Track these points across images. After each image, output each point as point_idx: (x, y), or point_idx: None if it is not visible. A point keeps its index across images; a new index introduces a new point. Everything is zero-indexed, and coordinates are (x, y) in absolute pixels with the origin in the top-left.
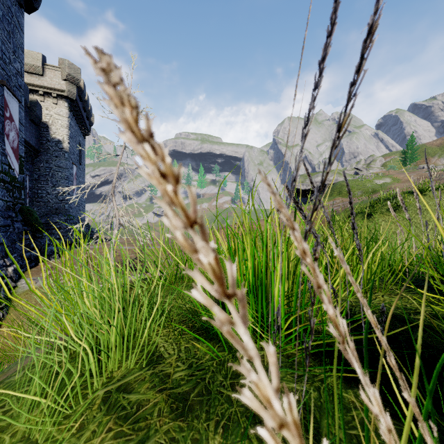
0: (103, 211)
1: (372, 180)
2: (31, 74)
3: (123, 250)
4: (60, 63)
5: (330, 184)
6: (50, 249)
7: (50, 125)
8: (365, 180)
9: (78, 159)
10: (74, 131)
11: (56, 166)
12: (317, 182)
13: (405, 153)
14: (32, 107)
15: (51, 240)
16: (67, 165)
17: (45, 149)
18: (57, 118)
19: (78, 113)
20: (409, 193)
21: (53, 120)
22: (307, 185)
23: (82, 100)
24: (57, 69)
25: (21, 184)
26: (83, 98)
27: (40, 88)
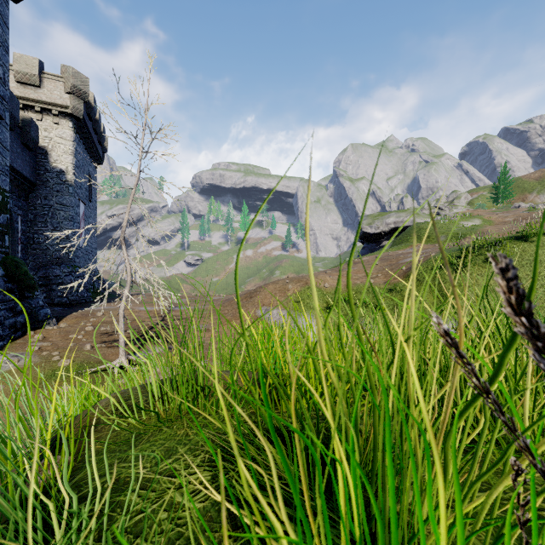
0: (108, 264)
1: (458, 222)
2: (25, 85)
3: (143, 312)
4: (62, 71)
5: (405, 226)
6: (44, 312)
7: (49, 151)
8: (450, 222)
9: (87, 194)
10: (82, 159)
11: (58, 203)
12: (388, 224)
13: (496, 188)
14: (25, 128)
15: (51, 298)
16: (72, 202)
17: (43, 181)
18: (58, 142)
19: (86, 136)
20: (511, 240)
21: (54, 144)
22: (376, 228)
23: (92, 120)
24: (59, 78)
25: (5, 227)
26: (93, 116)
27: (37, 103)
